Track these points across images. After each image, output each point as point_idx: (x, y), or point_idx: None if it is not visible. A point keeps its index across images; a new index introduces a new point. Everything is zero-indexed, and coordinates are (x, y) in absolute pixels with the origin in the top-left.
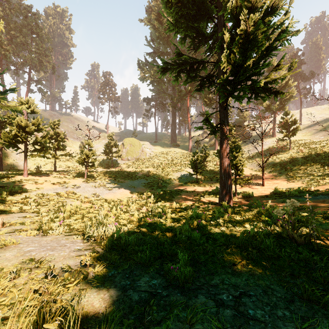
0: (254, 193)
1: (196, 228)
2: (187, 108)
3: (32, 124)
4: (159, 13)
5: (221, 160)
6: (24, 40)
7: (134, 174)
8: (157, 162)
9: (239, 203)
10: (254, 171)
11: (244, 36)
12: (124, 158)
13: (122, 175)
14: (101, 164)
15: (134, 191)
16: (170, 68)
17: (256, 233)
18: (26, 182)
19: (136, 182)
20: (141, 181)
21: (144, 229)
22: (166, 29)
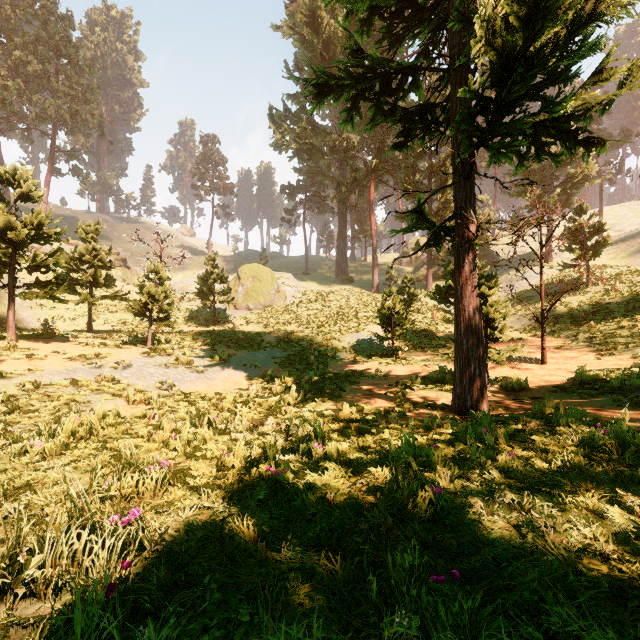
0: (528, 380)
1: (426, 518)
2: (370, 203)
3: (25, 225)
4: (313, 10)
5: (458, 303)
6: (42, 69)
7: (259, 337)
8: (307, 313)
9: (500, 406)
10: (515, 332)
11: None
12: (240, 304)
13: (231, 340)
14: (192, 318)
15: (256, 375)
16: (336, 87)
17: None
18: (6, 356)
19: (261, 356)
20: (273, 352)
21: (244, 524)
22: (326, 44)
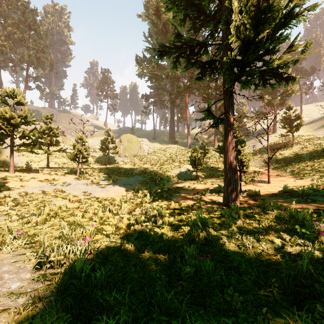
0: (260, 191)
1: (203, 243)
2: (186, 104)
3: (18, 116)
4: (157, 7)
5: (226, 154)
6: (21, 36)
7: (131, 170)
8: (155, 158)
9: (246, 203)
10: (257, 168)
11: (257, 3)
12: (121, 154)
13: (117, 172)
14: (97, 161)
15: (130, 189)
16: (168, 52)
17: (298, 257)
18: (10, 179)
19: (132, 179)
20: (138, 178)
21: (129, 245)
22: (164, 24)
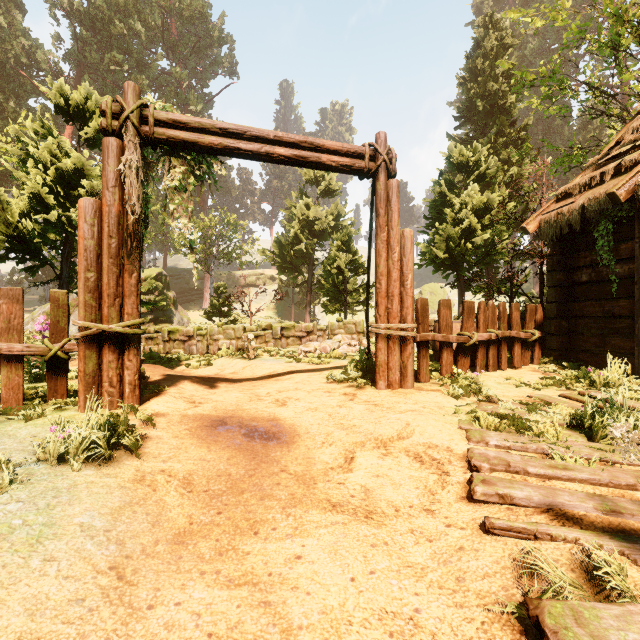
0: None
1: None
2: None
3: None
4: None
5: None
6: None
7: None
8: None
9: None
10: None
11: None
12: None
13: None
14: None
15: None
16: None
17: None
18: None
19: None
20: None
21: None
22: None
